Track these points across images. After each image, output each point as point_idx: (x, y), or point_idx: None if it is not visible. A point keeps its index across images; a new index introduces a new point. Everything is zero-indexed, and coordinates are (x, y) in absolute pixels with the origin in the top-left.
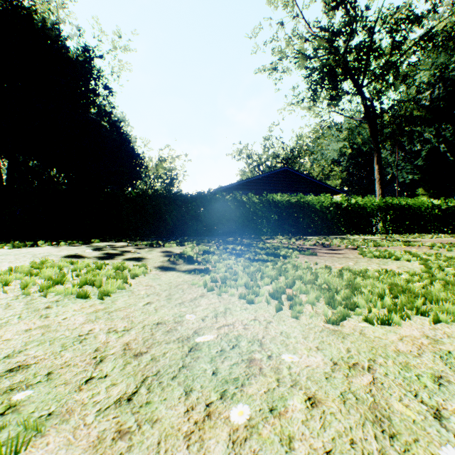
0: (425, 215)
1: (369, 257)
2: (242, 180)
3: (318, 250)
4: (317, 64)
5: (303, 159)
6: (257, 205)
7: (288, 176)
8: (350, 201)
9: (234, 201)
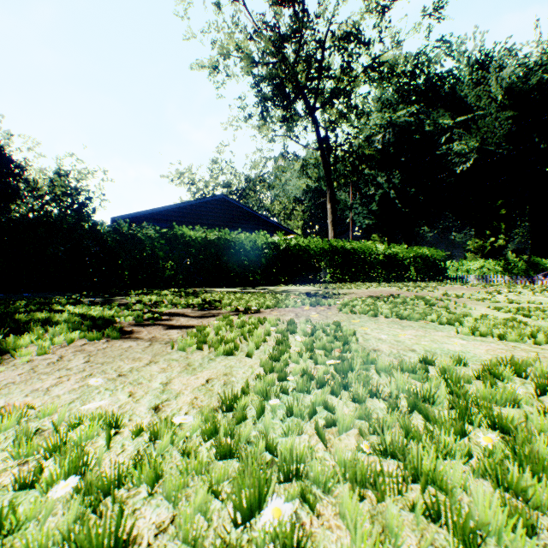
0: (370, 261)
1: (182, 347)
2: (158, 208)
3: (173, 319)
4: (263, 70)
5: (260, 192)
6: (154, 241)
7: (227, 208)
8: (291, 242)
9: (115, 234)
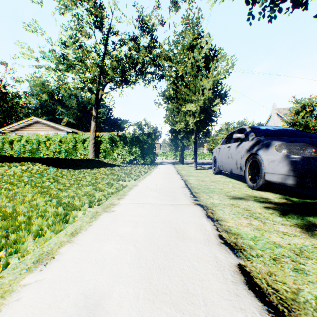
0: None
1: None
2: None
3: None
4: None
5: None
6: None
7: None
8: None
9: None
